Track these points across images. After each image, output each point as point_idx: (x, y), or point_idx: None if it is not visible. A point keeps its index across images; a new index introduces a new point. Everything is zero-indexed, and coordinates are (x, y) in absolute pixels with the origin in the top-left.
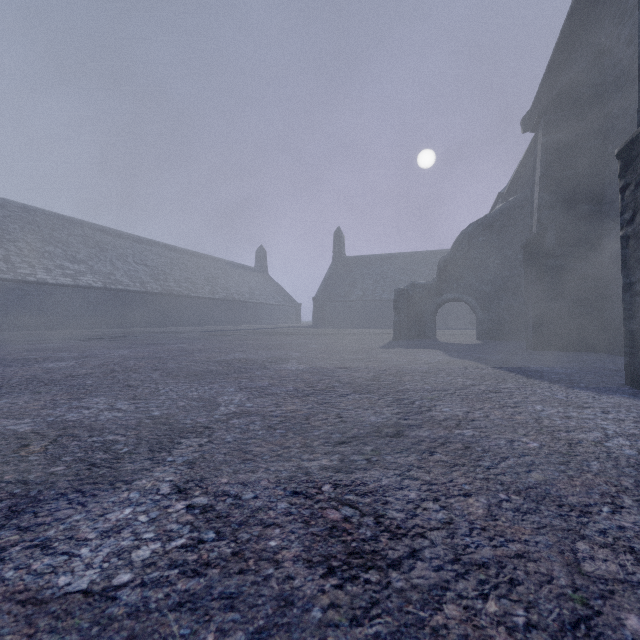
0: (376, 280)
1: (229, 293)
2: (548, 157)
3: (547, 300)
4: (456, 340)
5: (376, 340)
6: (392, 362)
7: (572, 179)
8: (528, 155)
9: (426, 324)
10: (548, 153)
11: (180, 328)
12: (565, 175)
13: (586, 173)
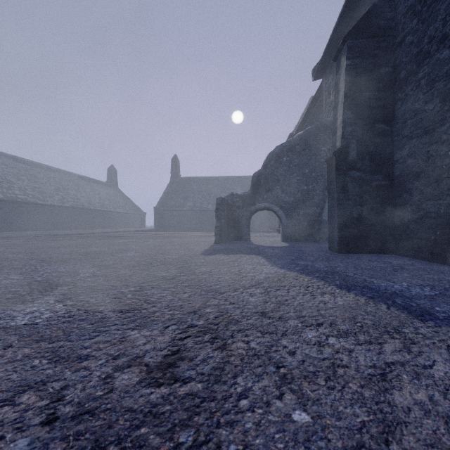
0: (203, 195)
1: (79, 202)
2: (351, 78)
3: (350, 208)
4: (267, 242)
5: (200, 244)
6: (211, 283)
7: (370, 100)
8: (313, 103)
9: (242, 229)
10: (351, 75)
11: (21, 233)
12: (364, 96)
13: (380, 96)
